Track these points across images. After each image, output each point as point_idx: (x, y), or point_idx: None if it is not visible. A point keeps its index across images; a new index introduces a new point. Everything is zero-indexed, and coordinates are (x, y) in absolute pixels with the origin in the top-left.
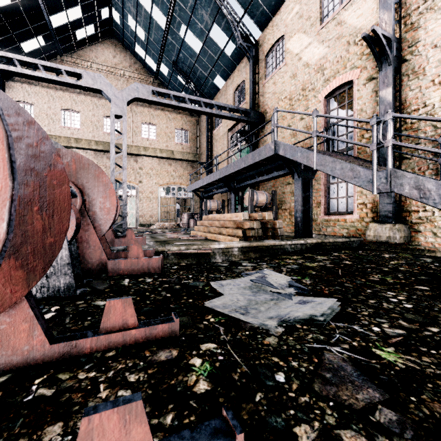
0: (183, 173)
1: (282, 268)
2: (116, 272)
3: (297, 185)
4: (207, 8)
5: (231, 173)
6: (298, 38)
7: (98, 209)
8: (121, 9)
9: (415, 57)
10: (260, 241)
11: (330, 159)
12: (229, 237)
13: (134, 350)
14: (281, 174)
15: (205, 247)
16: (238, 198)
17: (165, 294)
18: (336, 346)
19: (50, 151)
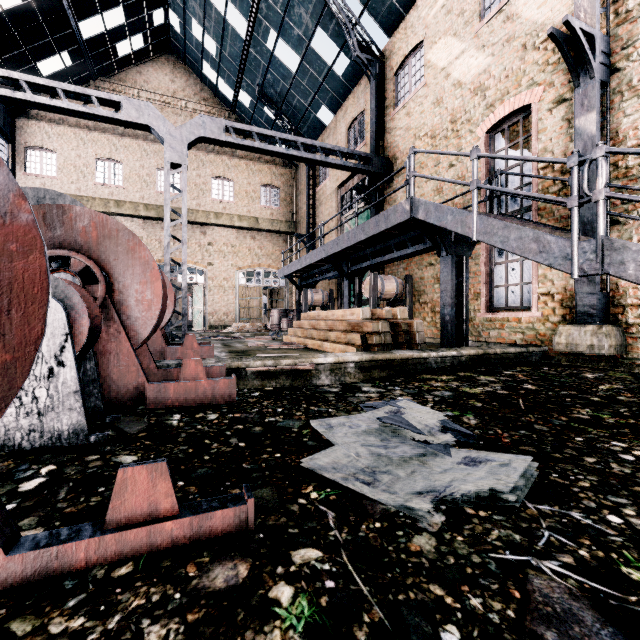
0: (273, 251)
1: (426, 396)
2: (161, 403)
3: (445, 266)
4: (307, 5)
5: (344, 250)
6: (444, 45)
7: (134, 301)
8: (182, 11)
9: (632, 64)
10: (389, 352)
11: (500, 224)
12: (340, 345)
13: (167, 562)
14: (420, 250)
15: (304, 362)
16: (354, 286)
17: (237, 443)
18: (549, 560)
19: (5, 189)
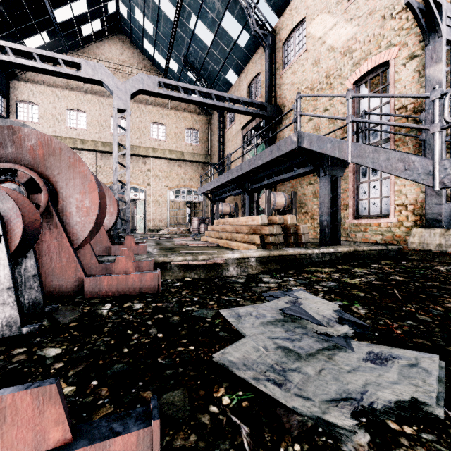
0: (194, 176)
1: (316, 286)
2: (97, 293)
3: (323, 184)
4: None
5: (246, 173)
6: (320, 20)
7: (75, 208)
8: (128, 2)
9: None
10: (282, 249)
11: (371, 148)
12: (244, 244)
13: None
14: (303, 172)
15: (216, 257)
16: (253, 200)
17: (155, 333)
18: None
19: None
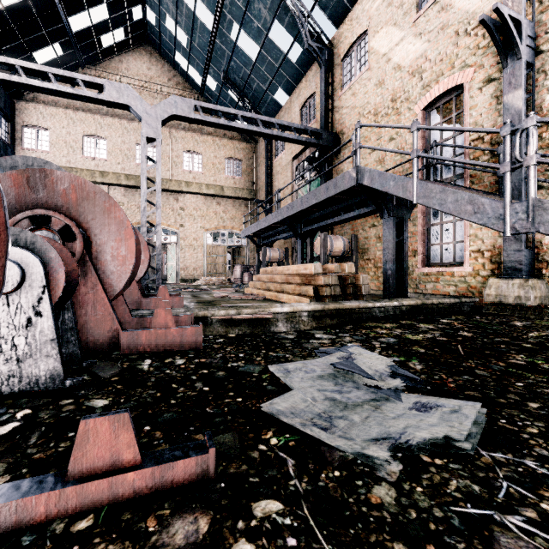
0: (236, 215)
1: (373, 342)
2: (134, 349)
3: (387, 227)
4: (265, 0)
5: (298, 213)
6: (385, 33)
7: (110, 257)
8: (157, 8)
9: None
10: (339, 302)
11: (438, 188)
12: (295, 296)
13: (128, 515)
14: (364, 213)
15: (263, 311)
16: (306, 245)
17: (201, 387)
18: (513, 514)
19: None
